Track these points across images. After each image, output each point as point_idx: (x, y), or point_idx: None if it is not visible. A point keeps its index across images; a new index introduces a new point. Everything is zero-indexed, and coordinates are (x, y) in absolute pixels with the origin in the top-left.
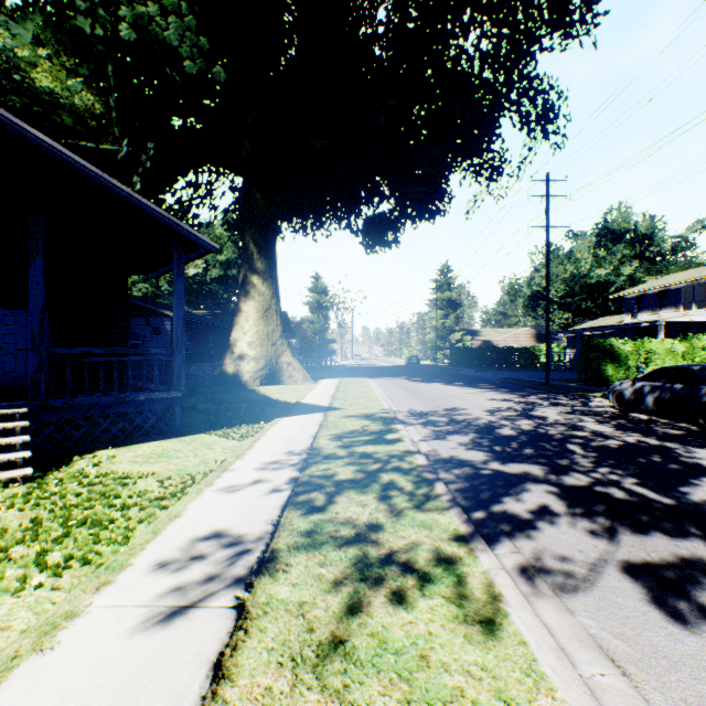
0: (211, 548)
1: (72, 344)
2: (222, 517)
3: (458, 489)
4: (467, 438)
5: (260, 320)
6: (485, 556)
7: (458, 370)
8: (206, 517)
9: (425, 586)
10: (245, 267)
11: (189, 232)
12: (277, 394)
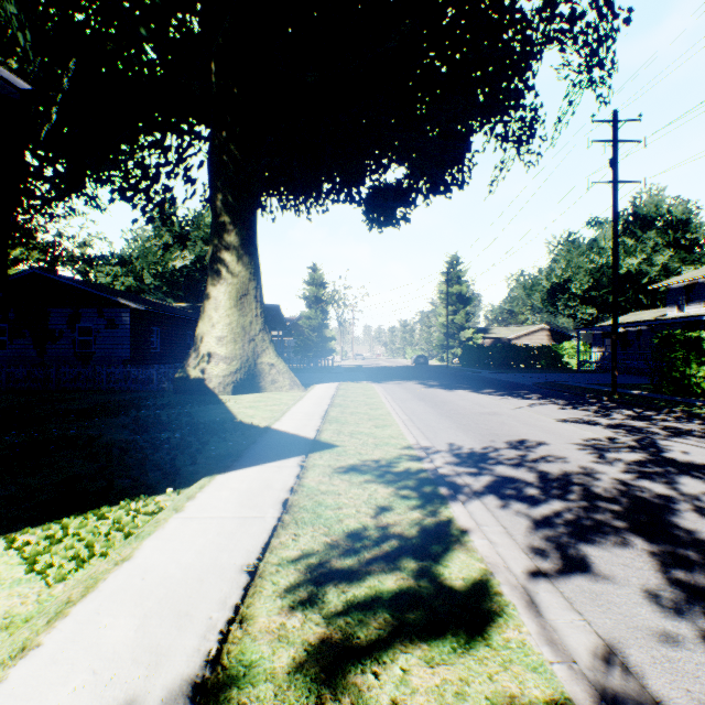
0: None
1: None
2: None
3: None
4: (646, 564)
5: (234, 308)
6: None
7: (475, 371)
8: None
9: None
10: (214, 240)
11: None
12: (247, 409)
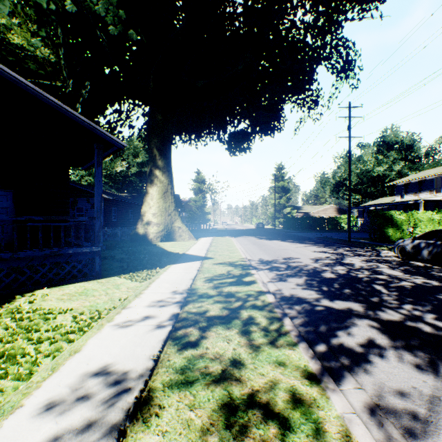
0: (96, 387)
1: (29, 214)
2: (113, 353)
3: (301, 323)
4: (301, 280)
5: (161, 199)
6: (336, 397)
7: (289, 231)
8: (100, 353)
9: (286, 435)
10: (151, 164)
11: (104, 134)
12: (171, 247)
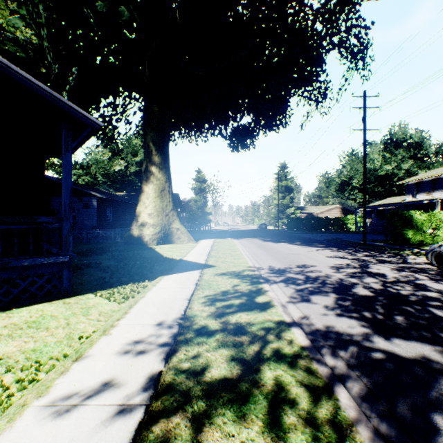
0: None
1: None
2: None
3: (362, 394)
4: (330, 300)
5: (157, 198)
6: None
7: (294, 232)
8: None
9: None
10: (146, 160)
11: (72, 108)
12: (167, 252)
